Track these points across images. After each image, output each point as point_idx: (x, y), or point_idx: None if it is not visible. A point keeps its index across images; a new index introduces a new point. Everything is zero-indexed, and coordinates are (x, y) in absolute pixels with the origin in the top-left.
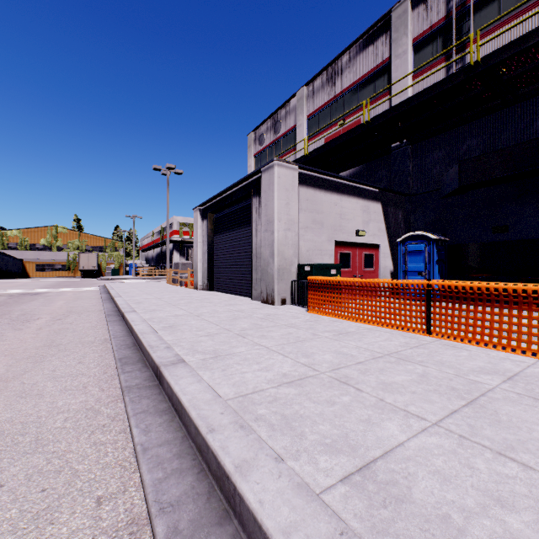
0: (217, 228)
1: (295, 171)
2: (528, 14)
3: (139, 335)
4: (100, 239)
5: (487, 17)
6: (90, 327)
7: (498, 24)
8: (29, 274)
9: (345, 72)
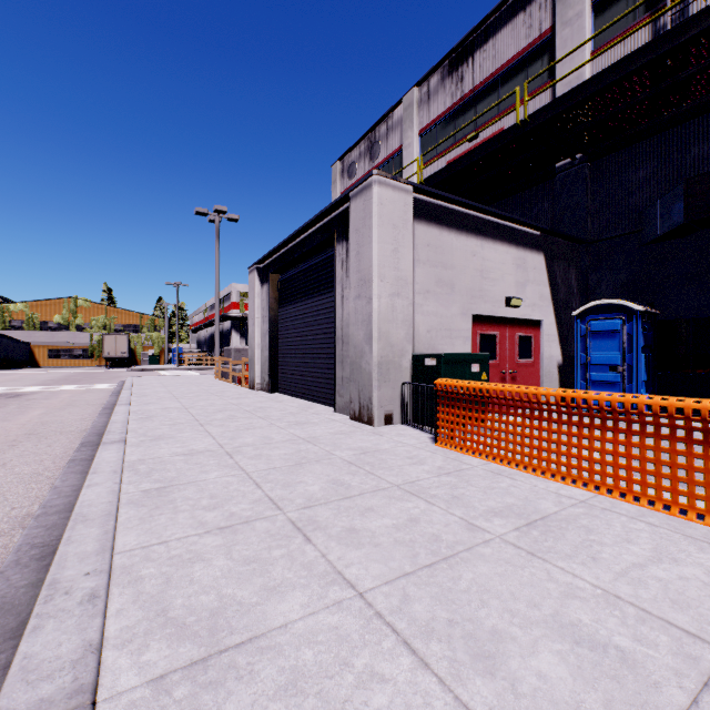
0: (283, 296)
1: (408, 195)
2: None
3: (66, 528)
4: (134, 315)
5: None
6: (29, 475)
7: None
8: (39, 363)
9: (479, 59)
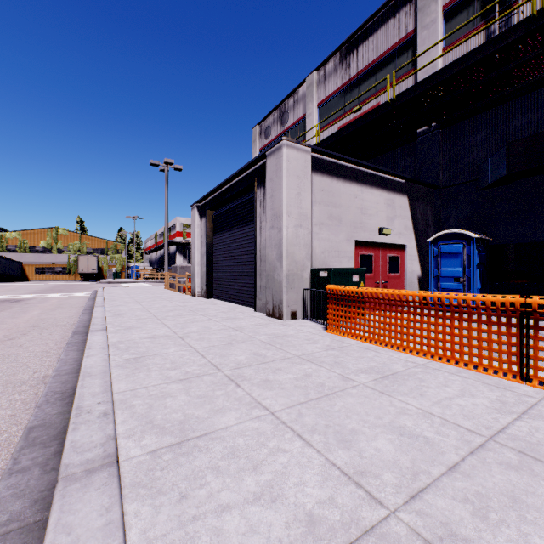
0: (217, 227)
1: (307, 154)
2: None
3: (79, 379)
4: (102, 241)
5: None
6: (40, 352)
7: None
8: (29, 278)
9: (362, 52)
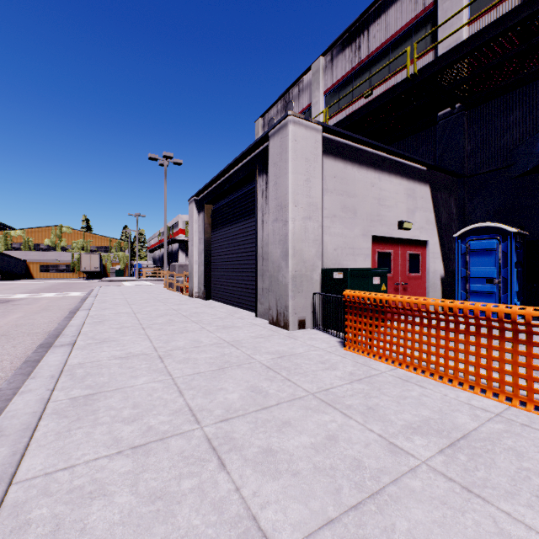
0: (215, 222)
1: (318, 133)
2: None
3: None
4: (105, 239)
5: None
6: None
7: None
8: (33, 276)
9: (373, 31)
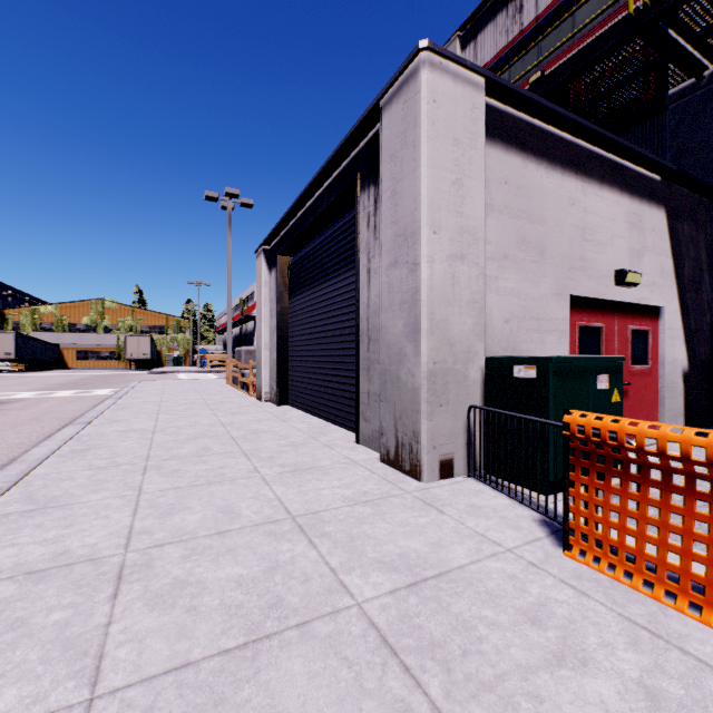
0: (294, 283)
1: (477, 91)
2: None
3: None
4: (160, 317)
5: None
6: None
7: None
8: (68, 365)
9: None
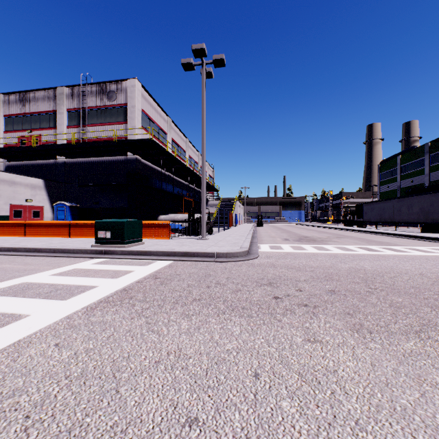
0: None
1: None
2: (104, 126)
3: None
4: None
5: (93, 118)
6: None
7: (96, 124)
8: None
9: (32, 103)
